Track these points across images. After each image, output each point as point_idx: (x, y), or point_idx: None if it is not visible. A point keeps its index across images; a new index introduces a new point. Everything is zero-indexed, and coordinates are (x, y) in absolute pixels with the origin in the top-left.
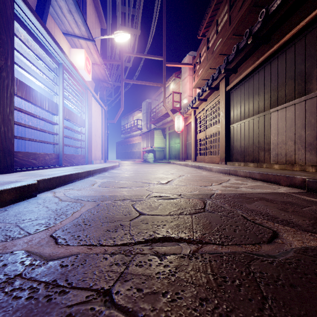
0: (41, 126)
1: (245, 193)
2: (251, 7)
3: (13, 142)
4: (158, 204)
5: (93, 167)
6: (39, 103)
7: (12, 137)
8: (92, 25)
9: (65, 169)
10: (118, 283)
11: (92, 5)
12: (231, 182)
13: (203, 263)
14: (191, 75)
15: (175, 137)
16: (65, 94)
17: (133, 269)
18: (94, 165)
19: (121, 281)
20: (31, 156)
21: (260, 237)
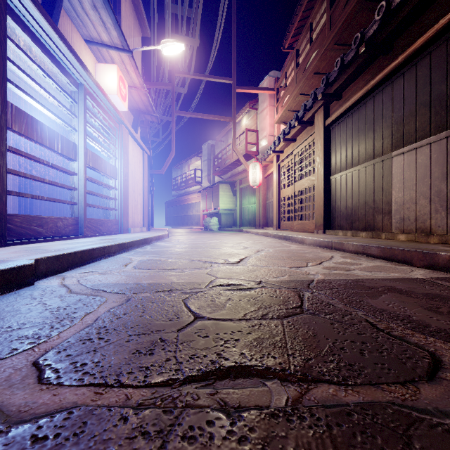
0: (55, 178)
1: (362, 280)
2: (362, 2)
3: (4, 200)
4: (226, 299)
5: (130, 237)
6: (48, 143)
7: (2, 193)
8: (129, 31)
9: (86, 241)
10: None
11: (130, 2)
12: (336, 261)
13: (316, 431)
14: (273, 104)
15: (250, 195)
16: (89, 131)
17: (176, 448)
18: (131, 234)
19: None
20: (35, 222)
21: (411, 367)
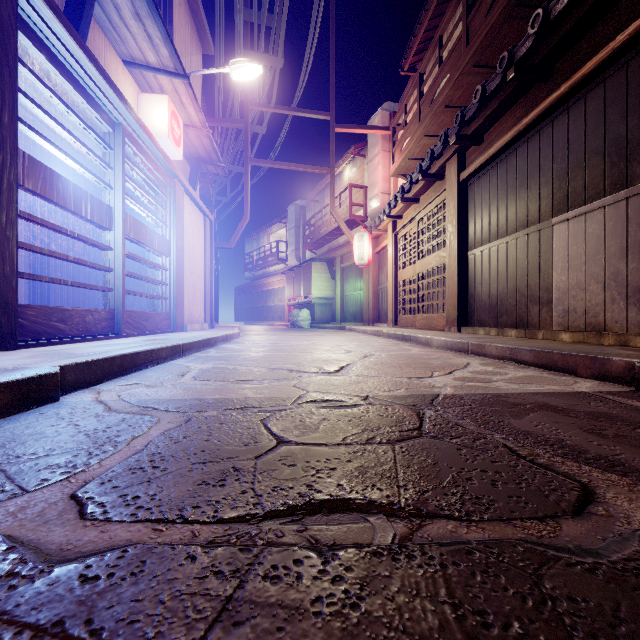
0: (81, 254)
1: (505, 395)
2: (511, 8)
3: (14, 285)
4: (320, 419)
5: (186, 337)
6: (73, 205)
7: (12, 276)
8: (184, 47)
9: (125, 342)
10: (217, 629)
11: (185, 6)
12: (473, 369)
13: (426, 571)
14: (388, 150)
15: (355, 278)
16: (129, 188)
17: (257, 588)
18: (188, 333)
19: (225, 625)
20: (56, 315)
21: (555, 500)
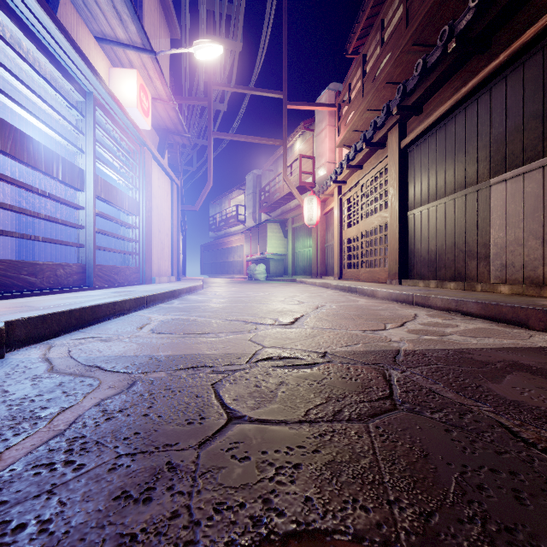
0: (62, 215)
1: (468, 350)
2: None
3: None
4: (277, 383)
5: (152, 289)
6: (44, 166)
7: None
8: (154, 30)
9: (93, 294)
10: None
11: None
12: (423, 321)
13: None
14: (334, 124)
15: (304, 236)
16: (103, 155)
17: None
18: (155, 285)
19: None
20: (26, 269)
21: None
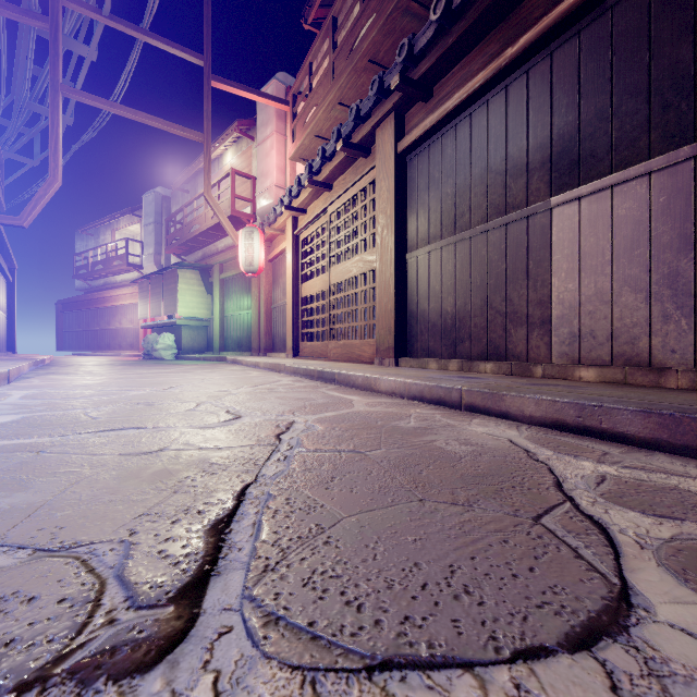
0: None
1: None
2: None
3: None
4: None
5: None
6: None
7: None
8: None
9: None
10: None
11: None
12: (591, 481)
13: None
14: (284, 133)
15: (240, 293)
16: None
17: None
18: None
19: None
20: None
21: None
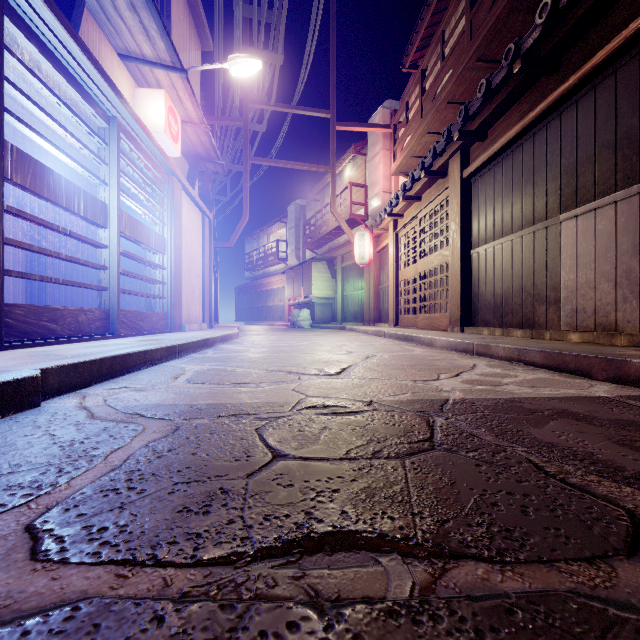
0: (78, 253)
1: (519, 399)
2: None
3: None
4: (320, 428)
5: (183, 337)
6: (65, 201)
7: None
8: (183, 43)
9: (119, 343)
10: None
11: (184, 0)
12: (481, 371)
13: None
14: (389, 148)
15: (355, 277)
16: (126, 186)
17: None
18: (186, 333)
19: None
20: (47, 315)
21: (600, 533)
